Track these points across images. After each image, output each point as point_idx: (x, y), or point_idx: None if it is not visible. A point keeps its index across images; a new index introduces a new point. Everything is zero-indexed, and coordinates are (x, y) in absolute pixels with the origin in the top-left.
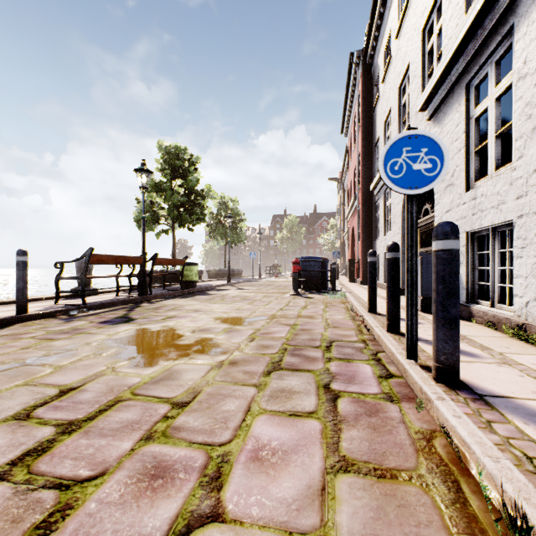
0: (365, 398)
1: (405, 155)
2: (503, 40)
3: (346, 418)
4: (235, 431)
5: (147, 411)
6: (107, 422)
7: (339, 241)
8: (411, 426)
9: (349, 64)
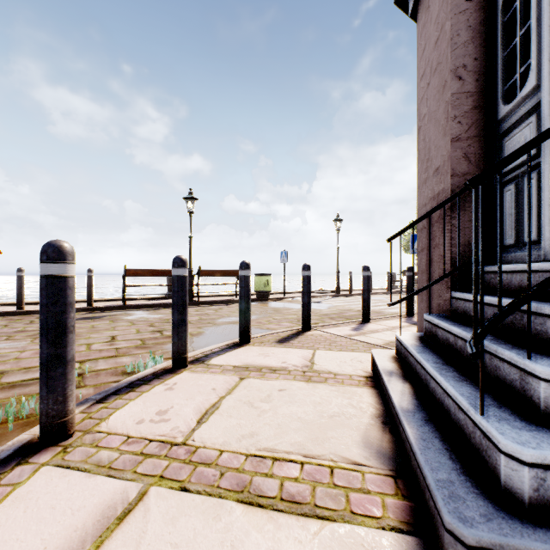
0: None
1: None
2: None
3: None
4: None
5: None
6: None
7: None
8: None
9: None
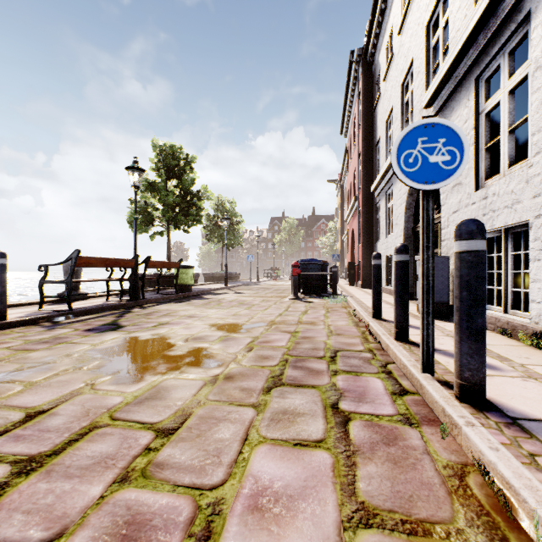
0: (380, 421)
1: (421, 146)
2: (518, 29)
3: (360, 448)
4: (230, 468)
5: (126, 441)
6: (76, 457)
7: (338, 244)
8: (438, 458)
9: (349, 63)
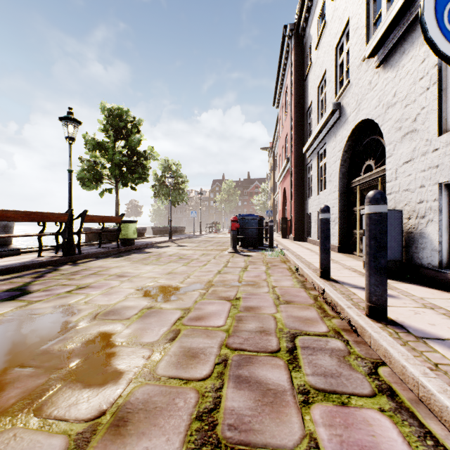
0: None
1: None
2: None
3: None
4: None
5: None
6: None
7: (270, 202)
8: None
9: (282, 38)
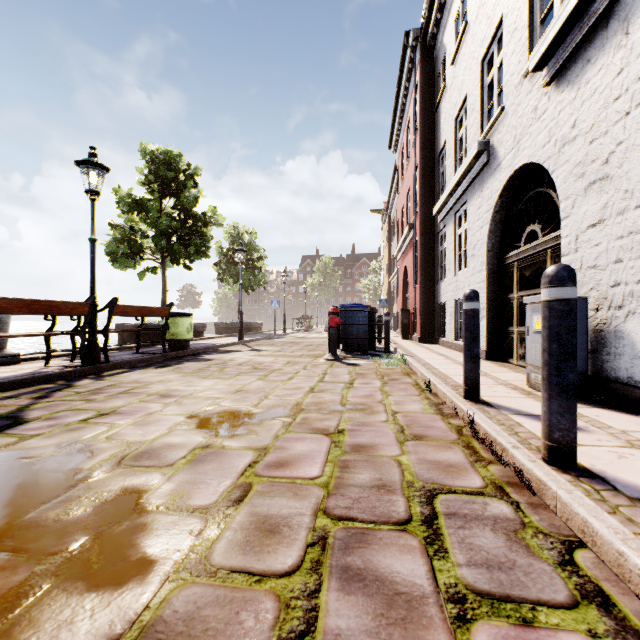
0: None
1: None
2: None
3: None
4: None
5: None
6: None
7: (384, 287)
8: None
9: (403, 49)
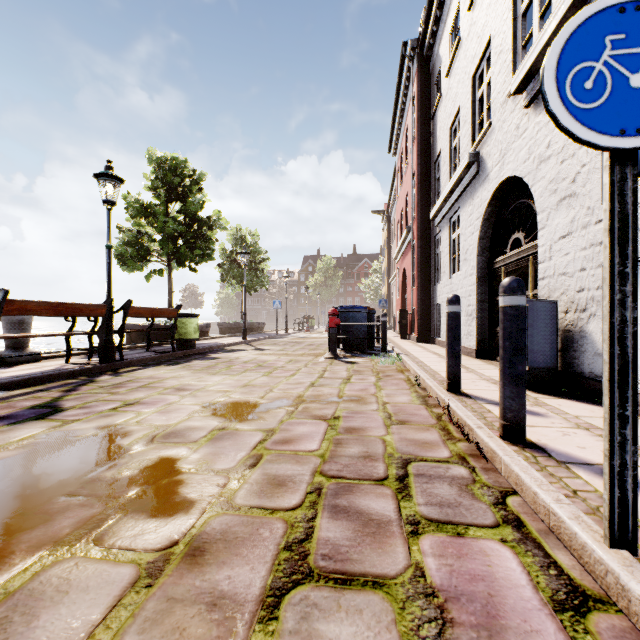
0: None
1: (611, 52)
2: None
3: None
4: None
5: None
6: None
7: (384, 288)
8: None
9: (401, 59)
